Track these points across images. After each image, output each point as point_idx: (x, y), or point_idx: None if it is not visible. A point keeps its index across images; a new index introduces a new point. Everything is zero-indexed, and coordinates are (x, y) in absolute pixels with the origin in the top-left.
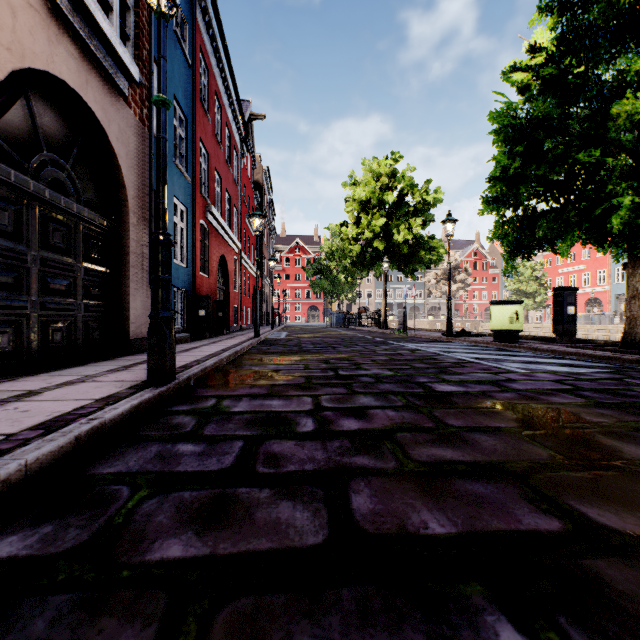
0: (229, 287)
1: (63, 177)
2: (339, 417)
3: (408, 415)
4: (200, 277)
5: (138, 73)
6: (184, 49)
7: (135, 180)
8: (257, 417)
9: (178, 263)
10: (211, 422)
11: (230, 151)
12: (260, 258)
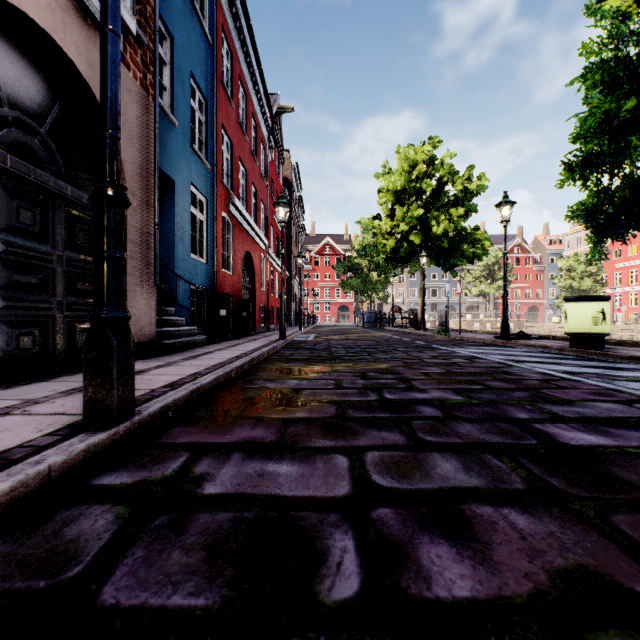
0: (255, 286)
1: (34, 143)
2: (412, 532)
3: (564, 532)
4: (222, 274)
5: (135, 24)
6: (203, 24)
7: (135, 156)
8: (240, 522)
9: (196, 258)
10: (141, 538)
11: (256, 143)
12: (289, 256)
